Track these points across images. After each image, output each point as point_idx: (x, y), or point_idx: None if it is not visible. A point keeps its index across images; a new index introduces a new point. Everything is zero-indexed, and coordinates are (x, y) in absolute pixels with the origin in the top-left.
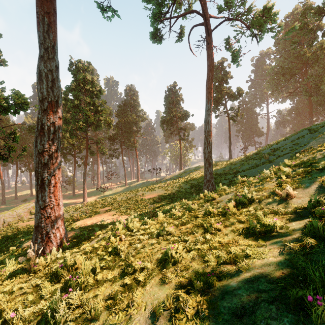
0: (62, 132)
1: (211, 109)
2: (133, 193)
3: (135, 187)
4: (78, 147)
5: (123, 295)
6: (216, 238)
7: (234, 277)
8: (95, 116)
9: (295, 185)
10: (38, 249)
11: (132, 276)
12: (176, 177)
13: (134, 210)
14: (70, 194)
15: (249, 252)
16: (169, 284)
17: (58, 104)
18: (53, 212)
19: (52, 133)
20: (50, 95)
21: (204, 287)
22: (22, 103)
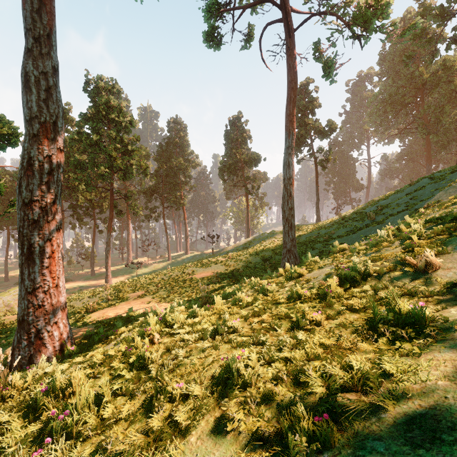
0: (75, 183)
1: (293, 146)
2: (179, 271)
3: (183, 262)
4: (100, 205)
5: (144, 455)
6: (315, 338)
7: (372, 424)
8: (124, 159)
9: (437, 249)
10: (23, 357)
11: (165, 411)
12: (241, 248)
13: (179, 296)
14: (88, 273)
15: (388, 366)
16: (235, 433)
17: (56, 127)
18: (48, 297)
19: (47, 172)
20: (43, 113)
21: (311, 448)
22: (9, 135)
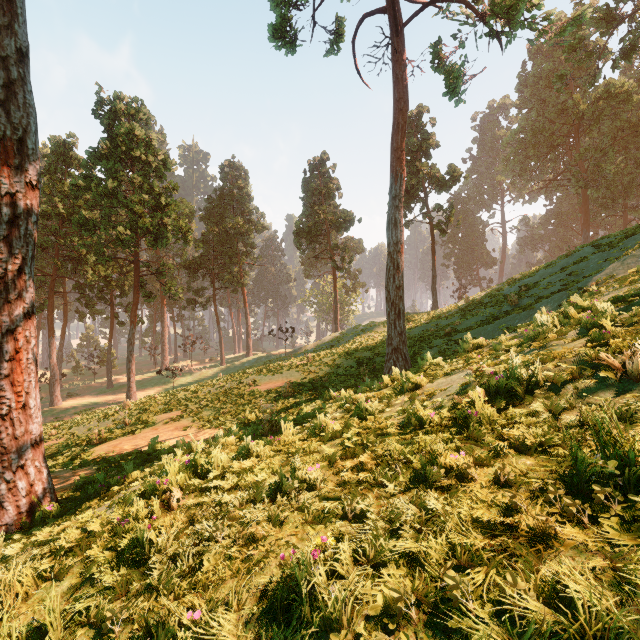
0: (82, 251)
1: (402, 195)
2: (235, 380)
3: (242, 368)
4: (120, 284)
5: None
6: (462, 509)
7: None
8: (154, 216)
9: None
10: None
11: None
12: (326, 347)
13: (233, 417)
14: (103, 385)
15: None
16: None
17: (24, 148)
18: (8, 425)
19: (6, 221)
20: (1, 123)
21: None
22: None
